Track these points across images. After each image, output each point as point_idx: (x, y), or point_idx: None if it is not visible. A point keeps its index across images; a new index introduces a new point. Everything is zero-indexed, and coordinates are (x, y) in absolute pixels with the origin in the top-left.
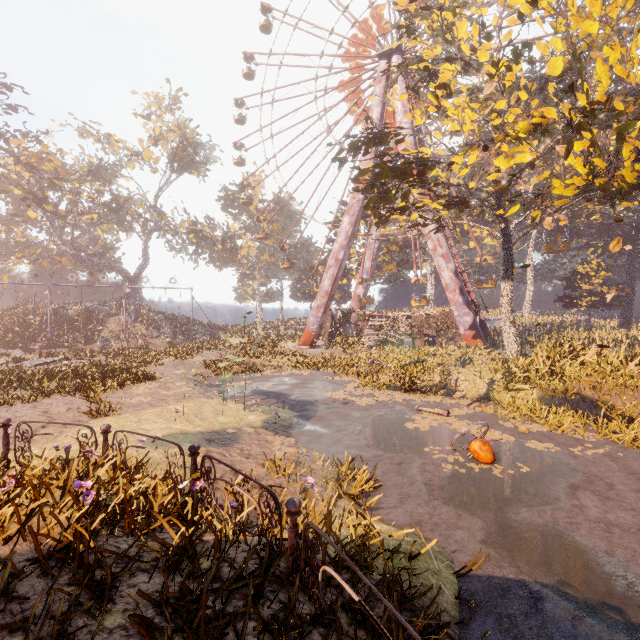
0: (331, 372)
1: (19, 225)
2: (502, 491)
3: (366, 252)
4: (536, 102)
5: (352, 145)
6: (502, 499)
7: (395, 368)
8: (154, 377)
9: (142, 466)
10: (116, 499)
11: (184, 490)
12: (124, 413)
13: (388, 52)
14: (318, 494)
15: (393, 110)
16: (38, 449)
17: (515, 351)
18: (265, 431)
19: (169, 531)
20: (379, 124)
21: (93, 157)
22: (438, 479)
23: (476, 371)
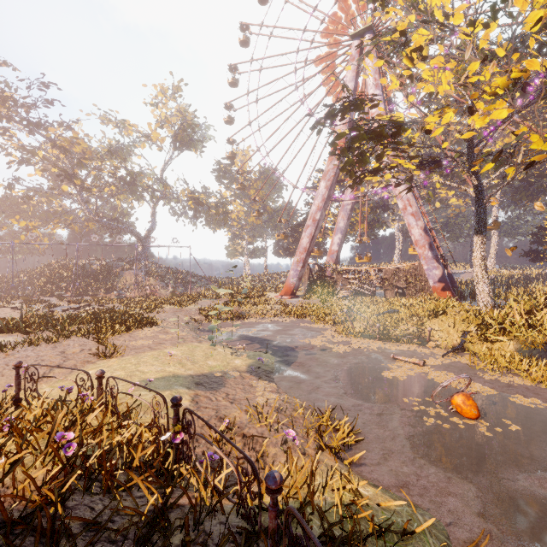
0: (309, 320)
1: (57, 197)
2: (493, 452)
3: (340, 213)
4: (517, 55)
5: (329, 113)
6: (494, 461)
7: (369, 317)
8: (155, 322)
9: (129, 414)
10: (96, 453)
11: (167, 440)
12: (126, 355)
13: (361, 32)
14: (299, 446)
15: (365, 84)
16: (49, 387)
17: (488, 303)
18: (249, 375)
19: (144, 492)
20: (352, 98)
21: (112, 140)
22: (421, 434)
23: (449, 322)
